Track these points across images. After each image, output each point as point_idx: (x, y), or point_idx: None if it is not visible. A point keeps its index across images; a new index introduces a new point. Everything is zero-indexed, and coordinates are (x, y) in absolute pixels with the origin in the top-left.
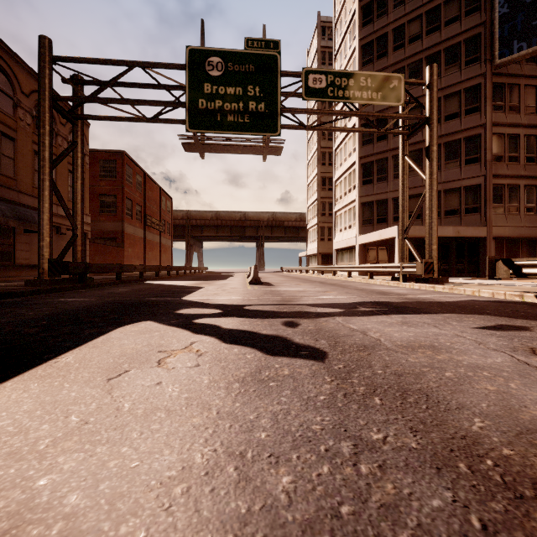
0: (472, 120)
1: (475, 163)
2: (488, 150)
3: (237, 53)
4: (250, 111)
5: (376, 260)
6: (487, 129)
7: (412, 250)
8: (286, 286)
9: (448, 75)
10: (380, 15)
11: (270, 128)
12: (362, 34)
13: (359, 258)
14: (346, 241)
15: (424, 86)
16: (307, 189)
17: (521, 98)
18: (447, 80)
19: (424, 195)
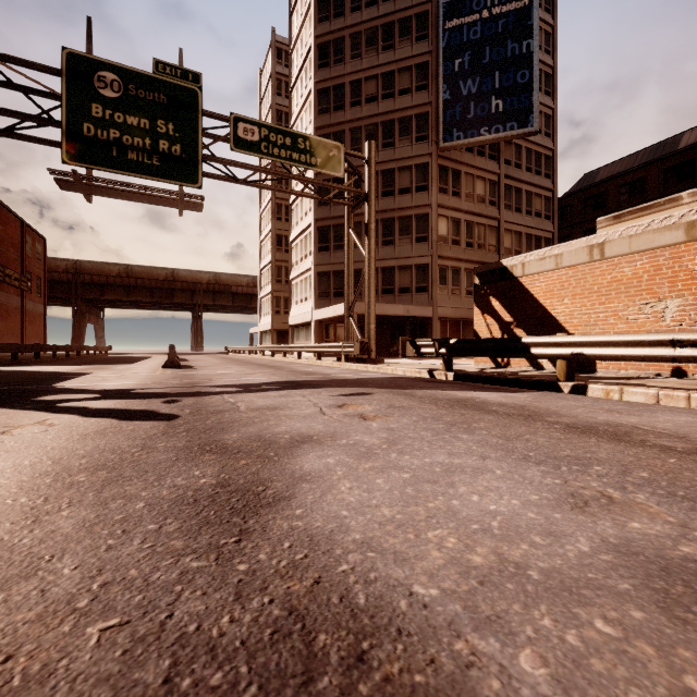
0: (422, 198)
1: (424, 242)
2: (435, 231)
3: (143, 75)
4: (161, 151)
5: (334, 339)
6: (433, 210)
7: (355, 329)
8: (211, 369)
9: (401, 147)
10: (337, 61)
11: (189, 178)
12: (318, 77)
13: (315, 337)
14: (302, 315)
15: (365, 161)
16: (260, 247)
17: (462, 184)
18: (401, 152)
19: (364, 272)
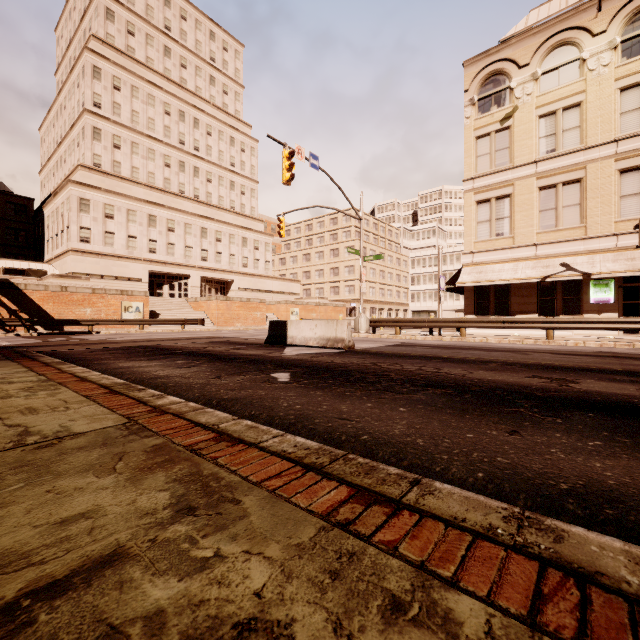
0: None
1: None
2: None
3: None
4: None
5: None
6: None
7: None
8: None
9: None
10: None
11: None
12: None
13: None
14: None
15: None
16: None
17: None
18: None
19: None
